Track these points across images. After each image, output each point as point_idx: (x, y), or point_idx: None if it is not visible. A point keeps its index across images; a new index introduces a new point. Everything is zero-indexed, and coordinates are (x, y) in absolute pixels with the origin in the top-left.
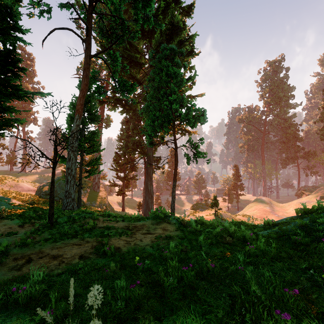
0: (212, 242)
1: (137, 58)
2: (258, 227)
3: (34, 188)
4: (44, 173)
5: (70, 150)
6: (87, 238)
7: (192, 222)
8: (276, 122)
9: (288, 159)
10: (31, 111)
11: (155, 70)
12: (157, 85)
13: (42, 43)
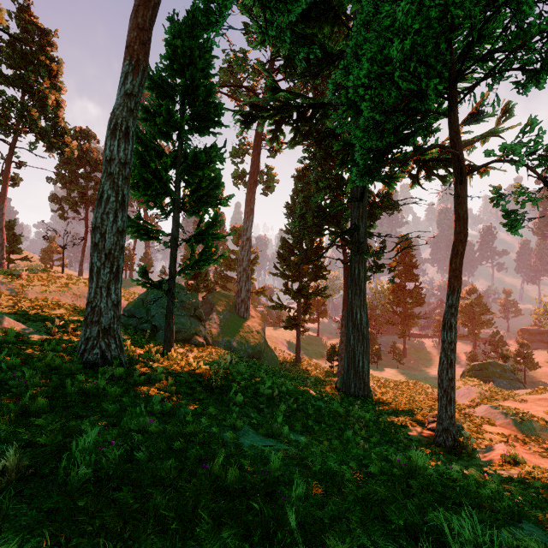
0: None
1: None
2: None
3: (126, 302)
4: None
5: (103, 172)
6: None
7: None
8: None
9: None
10: None
11: None
12: None
13: None
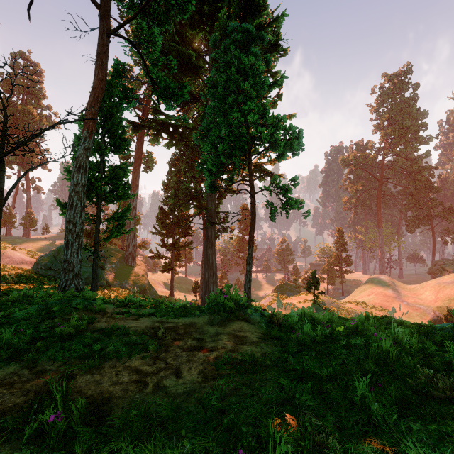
0: (397, 397)
1: (191, 57)
2: (438, 331)
3: (32, 259)
4: (57, 239)
5: (72, 190)
6: (47, 360)
7: (294, 319)
8: (400, 163)
9: (417, 219)
10: (37, 149)
11: (219, 65)
12: (222, 91)
13: (28, 12)
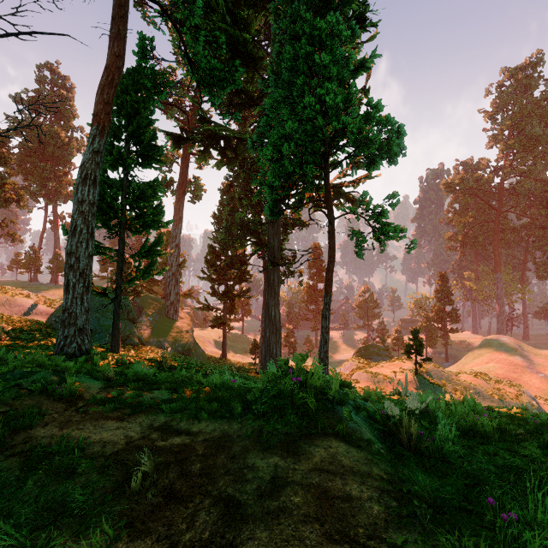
0: None
1: (247, 44)
2: None
3: (49, 309)
4: None
5: (75, 209)
6: None
7: (445, 434)
8: (528, 186)
9: None
10: (67, 178)
11: (284, 37)
12: (288, 75)
13: None
